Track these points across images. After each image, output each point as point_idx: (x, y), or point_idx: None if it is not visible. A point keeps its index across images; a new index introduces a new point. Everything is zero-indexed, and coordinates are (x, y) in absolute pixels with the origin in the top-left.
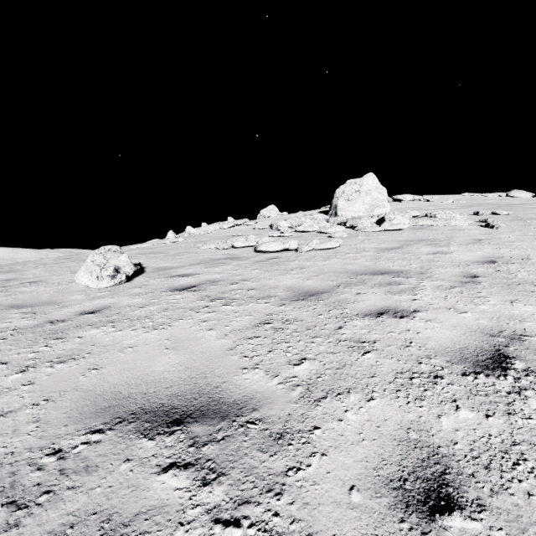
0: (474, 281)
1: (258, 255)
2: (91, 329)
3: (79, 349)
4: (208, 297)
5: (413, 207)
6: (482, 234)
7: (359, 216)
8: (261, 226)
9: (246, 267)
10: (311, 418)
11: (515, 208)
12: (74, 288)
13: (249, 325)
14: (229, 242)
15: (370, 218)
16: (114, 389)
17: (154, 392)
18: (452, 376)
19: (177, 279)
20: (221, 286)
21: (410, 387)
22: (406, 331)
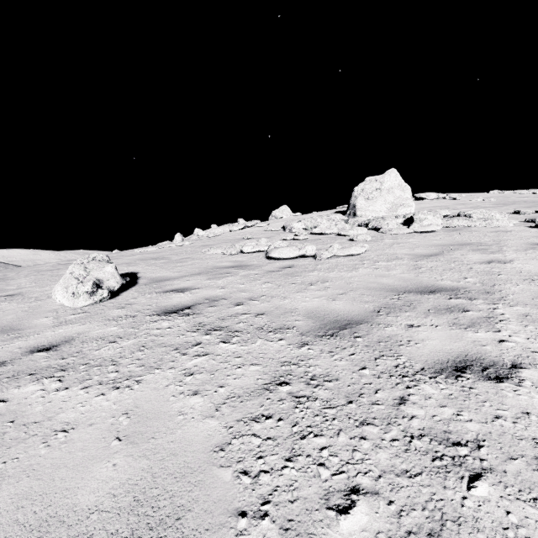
0: None
1: (269, 263)
2: (28, 383)
3: None
4: (203, 327)
5: (439, 206)
6: (537, 237)
7: (383, 216)
8: (273, 228)
9: (255, 279)
10: None
11: None
12: (48, 306)
13: (255, 386)
14: (238, 246)
15: (395, 218)
16: None
17: None
18: None
19: (170, 295)
20: (222, 307)
21: None
22: (524, 415)
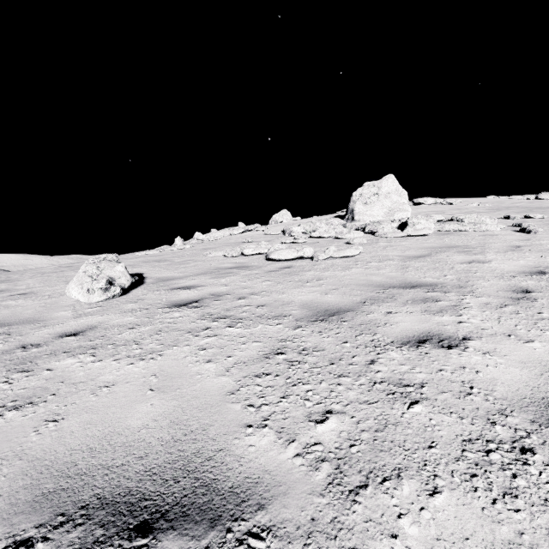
0: (528, 298)
1: (269, 264)
2: (66, 358)
3: (43, 388)
4: (211, 316)
5: (435, 211)
6: (519, 240)
7: (379, 221)
8: (273, 232)
9: (256, 278)
10: (348, 529)
11: (548, 211)
12: (64, 302)
13: (258, 355)
14: (239, 249)
15: (391, 222)
16: (69, 457)
17: (122, 465)
18: (547, 449)
19: (177, 292)
20: (226, 301)
21: (490, 469)
22: (461, 368)
